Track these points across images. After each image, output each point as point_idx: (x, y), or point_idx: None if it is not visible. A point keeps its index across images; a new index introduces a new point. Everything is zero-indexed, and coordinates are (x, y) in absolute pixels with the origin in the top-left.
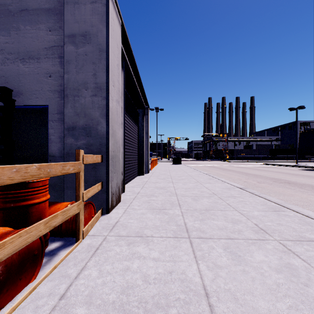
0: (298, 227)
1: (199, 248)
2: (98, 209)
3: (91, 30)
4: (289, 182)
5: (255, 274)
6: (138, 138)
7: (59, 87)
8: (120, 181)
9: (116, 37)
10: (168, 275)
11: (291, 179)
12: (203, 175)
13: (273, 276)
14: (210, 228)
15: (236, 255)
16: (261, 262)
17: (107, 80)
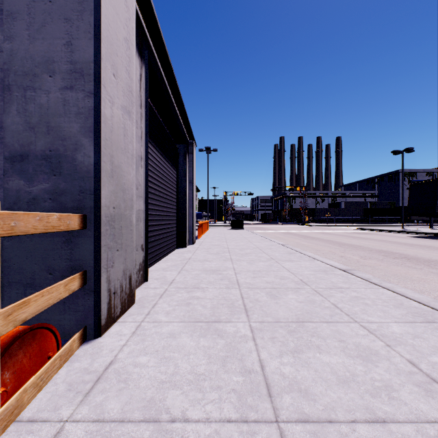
0: None
1: None
2: (77, 329)
3: None
4: (407, 256)
5: None
6: (177, 189)
7: None
8: (133, 264)
9: None
10: None
11: (408, 252)
12: (278, 247)
13: None
14: (320, 379)
15: None
16: None
17: (96, 57)
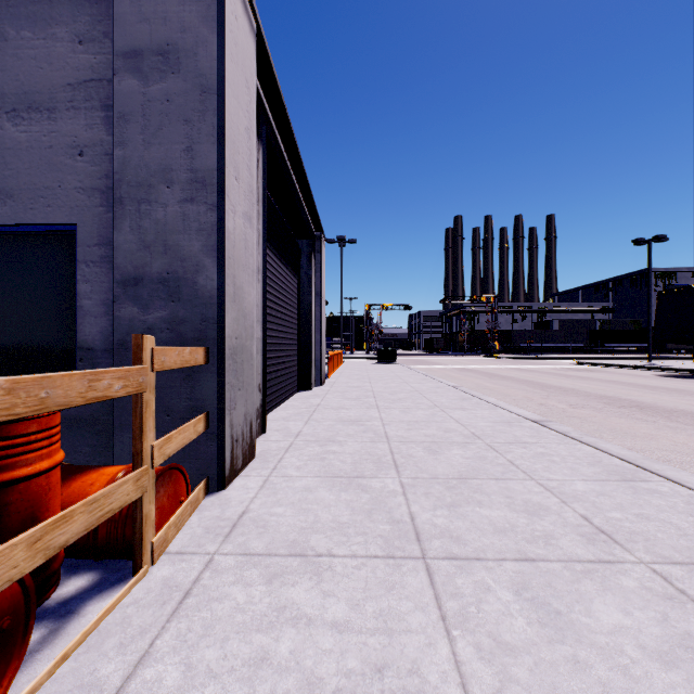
0: (688, 526)
1: (453, 588)
2: (199, 480)
3: (181, 39)
4: (641, 405)
5: (607, 674)
6: (298, 305)
7: (102, 179)
8: (254, 408)
9: (244, 62)
10: (372, 681)
11: (644, 399)
12: (446, 389)
13: (655, 678)
14: (475, 529)
15: (549, 610)
16: (617, 631)
17: (220, 164)
